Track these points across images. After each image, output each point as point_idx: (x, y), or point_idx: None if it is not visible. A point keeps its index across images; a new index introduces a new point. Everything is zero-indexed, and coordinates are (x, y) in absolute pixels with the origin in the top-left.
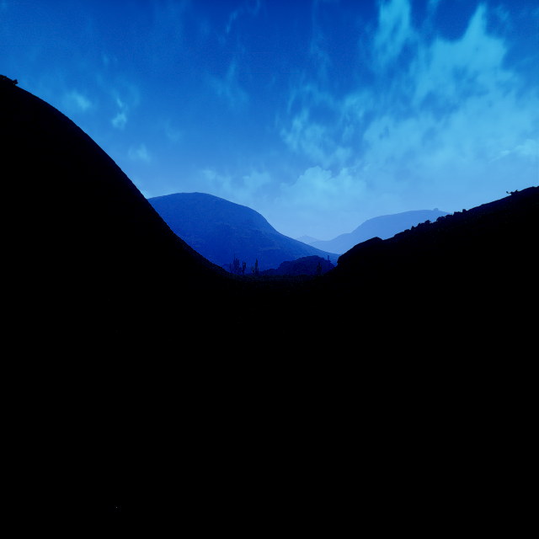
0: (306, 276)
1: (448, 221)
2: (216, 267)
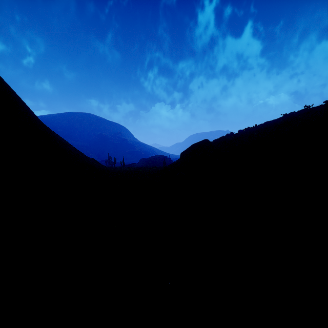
0: (156, 167)
1: (247, 131)
2: (93, 161)
